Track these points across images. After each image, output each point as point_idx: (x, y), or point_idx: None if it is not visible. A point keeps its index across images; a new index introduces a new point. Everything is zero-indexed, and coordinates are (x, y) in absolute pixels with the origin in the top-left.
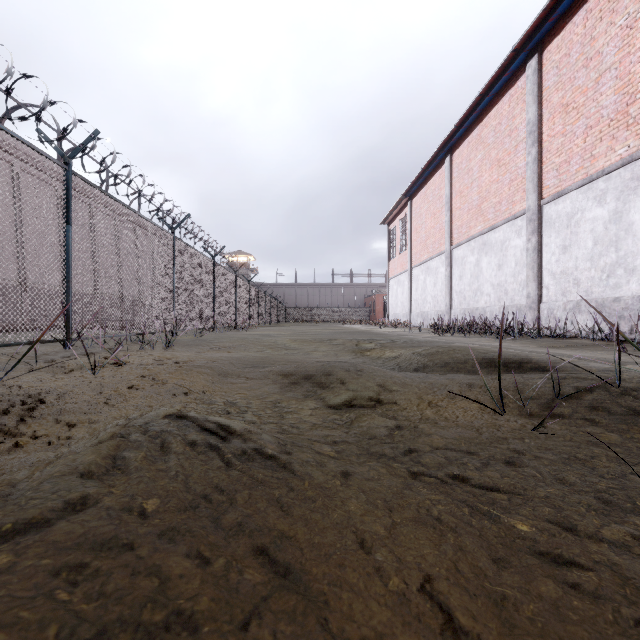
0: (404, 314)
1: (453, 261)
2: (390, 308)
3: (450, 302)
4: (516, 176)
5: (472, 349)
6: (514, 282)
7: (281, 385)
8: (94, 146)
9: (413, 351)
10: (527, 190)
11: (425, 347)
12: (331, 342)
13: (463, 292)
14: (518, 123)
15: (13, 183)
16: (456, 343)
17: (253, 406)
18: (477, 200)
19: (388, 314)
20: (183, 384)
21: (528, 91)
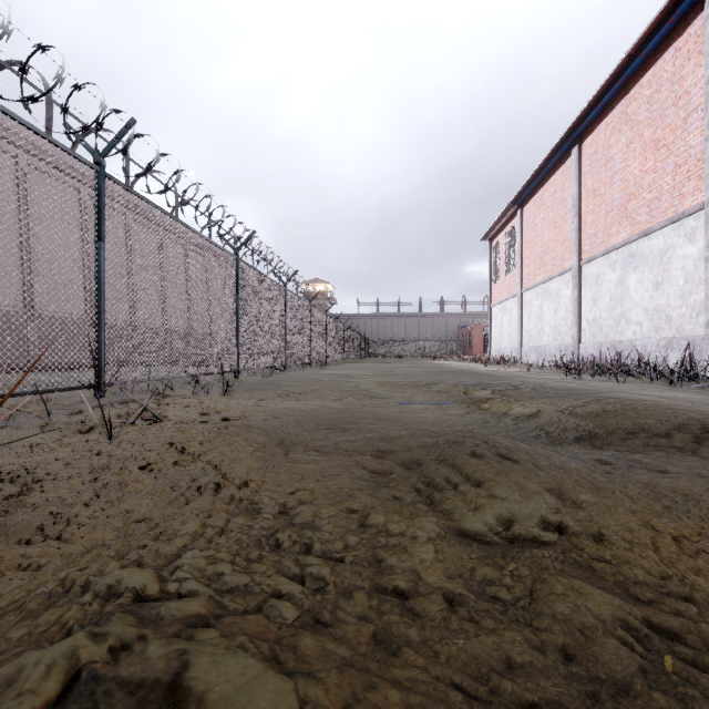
0: (512, 349)
1: (583, 281)
2: (493, 341)
3: (578, 333)
4: (686, 159)
5: (668, 408)
6: (682, 305)
7: (370, 471)
8: (130, 140)
9: (559, 406)
10: (706, 176)
11: (575, 400)
12: (429, 387)
13: (598, 320)
14: (689, 85)
15: (81, 211)
16: (618, 393)
17: (323, 526)
18: (620, 198)
19: (490, 348)
20: (219, 465)
21: (708, 37)
